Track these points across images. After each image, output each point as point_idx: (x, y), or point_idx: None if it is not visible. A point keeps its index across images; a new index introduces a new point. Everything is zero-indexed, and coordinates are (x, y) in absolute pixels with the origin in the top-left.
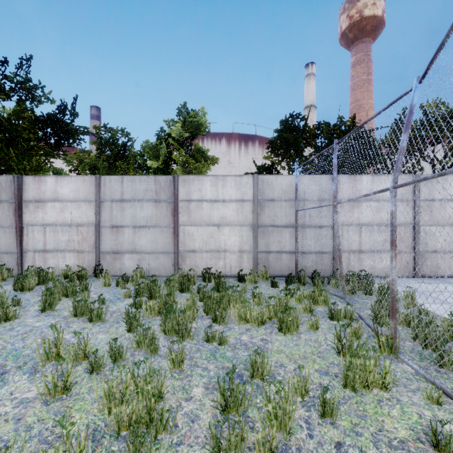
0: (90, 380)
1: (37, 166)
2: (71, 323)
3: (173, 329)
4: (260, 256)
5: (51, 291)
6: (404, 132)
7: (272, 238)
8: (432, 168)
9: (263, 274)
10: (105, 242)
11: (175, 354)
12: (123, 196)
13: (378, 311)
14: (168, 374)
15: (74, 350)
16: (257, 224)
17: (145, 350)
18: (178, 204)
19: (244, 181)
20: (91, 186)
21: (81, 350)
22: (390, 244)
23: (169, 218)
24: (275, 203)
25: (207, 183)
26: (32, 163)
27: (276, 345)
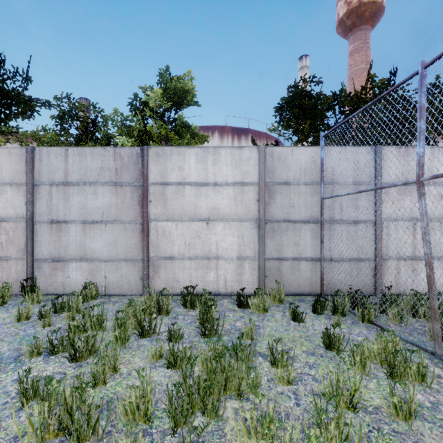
0: None
1: None
2: None
3: None
4: (268, 265)
5: None
6: None
7: (285, 238)
8: None
9: (275, 294)
10: (40, 245)
11: None
12: (67, 177)
13: None
14: None
15: None
16: (265, 219)
17: None
18: (149, 189)
19: (245, 155)
20: (20, 162)
21: None
22: None
23: (135, 209)
24: (291, 187)
25: (190, 158)
26: None
27: None
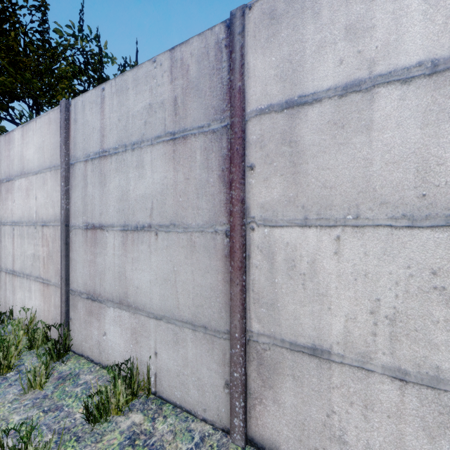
0: None
1: None
2: None
3: None
4: None
5: None
6: None
7: None
8: None
9: None
10: (75, 266)
11: None
12: (103, 141)
13: None
14: None
15: None
16: None
17: None
18: (246, 133)
19: None
20: (57, 131)
21: None
22: None
23: (213, 194)
24: None
25: None
26: None
27: None
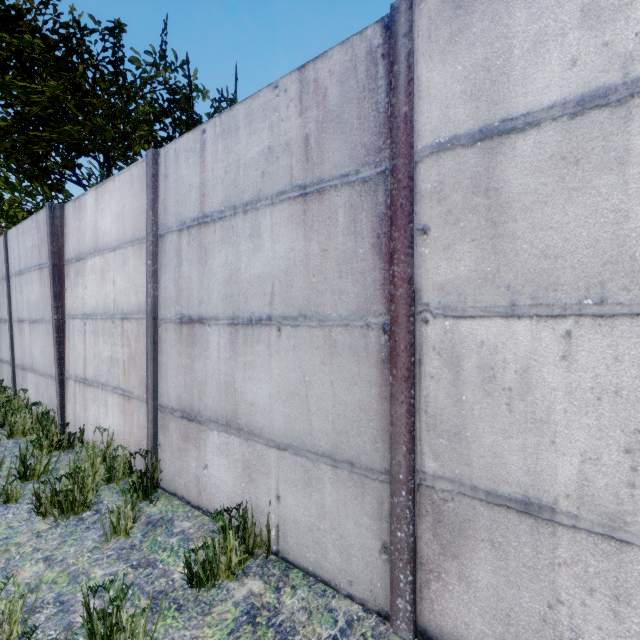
0: None
1: None
2: None
3: None
4: None
5: None
6: None
7: None
8: None
9: None
10: (166, 373)
11: None
12: (204, 202)
13: None
14: None
15: None
16: None
17: None
18: (415, 180)
19: None
20: (142, 192)
21: None
22: None
23: (364, 272)
24: None
25: None
26: None
27: None
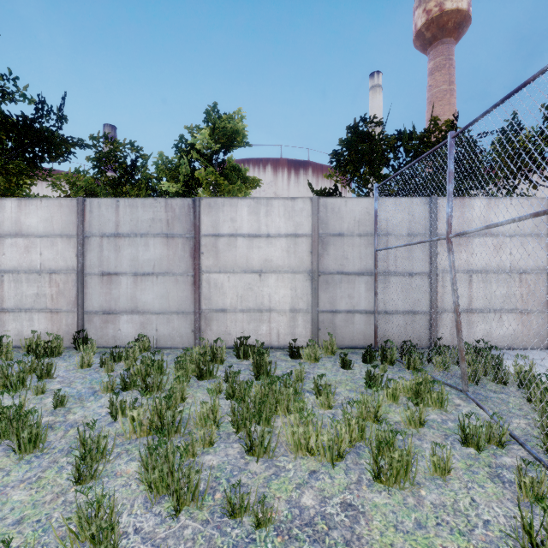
0: None
1: (6, 189)
2: None
3: (163, 481)
4: (321, 318)
5: None
6: None
7: (339, 291)
8: None
9: (327, 346)
10: (91, 297)
11: None
12: (118, 229)
13: None
14: None
15: None
16: (318, 271)
17: None
18: (200, 241)
19: (298, 206)
20: (71, 214)
21: None
22: None
23: (187, 261)
24: (344, 239)
25: (243, 210)
26: None
27: (377, 527)
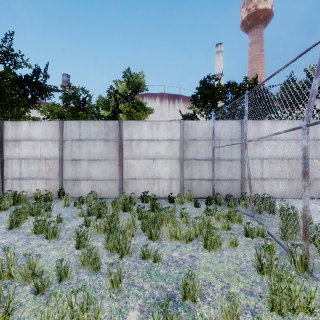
0: (34, 301)
1: (17, 115)
2: (31, 239)
3: (114, 247)
4: (185, 182)
5: (20, 212)
6: (315, 77)
7: (194, 168)
8: (312, 117)
9: (188, 197)
10: (66, 172)
11: (114, 275)
12: (80, 136)
13: (285, 230)
14: (106, 295)
15: (23, 270)
16: (183, 158)
17: (88, 268)
18: (123, 143)
19: (173, 125)
20: (56, 129)
21: (30, 270)
22: (303, 175)
23: (116, 153)
24: (197, 142)
25: (144, 127)
26: (13, 112)
27: (203, 262)
